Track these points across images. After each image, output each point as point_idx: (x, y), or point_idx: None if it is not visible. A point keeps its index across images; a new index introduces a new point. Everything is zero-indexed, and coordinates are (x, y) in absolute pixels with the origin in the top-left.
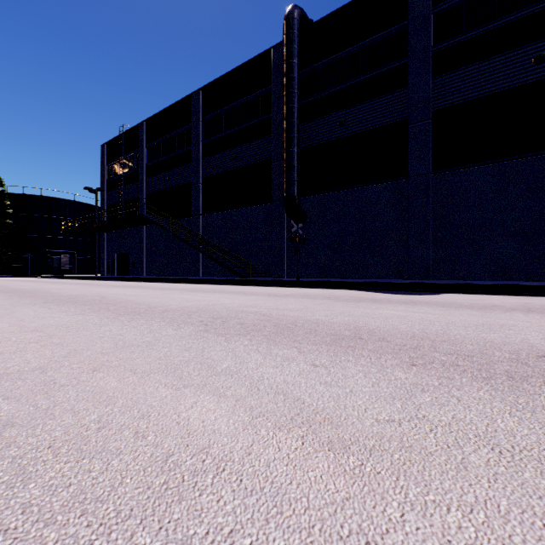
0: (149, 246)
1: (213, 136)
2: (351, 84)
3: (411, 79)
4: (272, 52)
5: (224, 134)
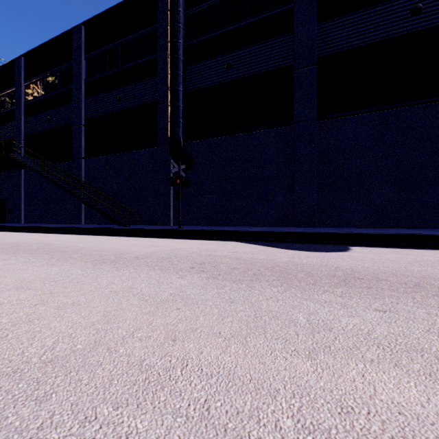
0: (27, 191)
1: (96, 75)
2: (237, 27)
3: (297, 23)
4: None
5: (108, 74)
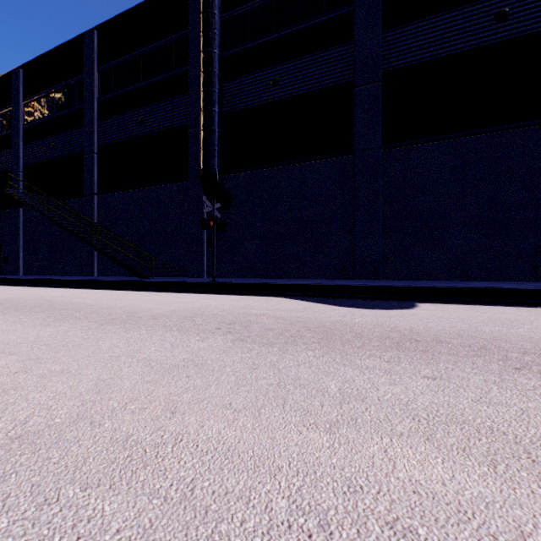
0: (27, 235)
1: (113, 92)
2: (286, 34)
3: (358, 30)
4: None
5: (127, 90)
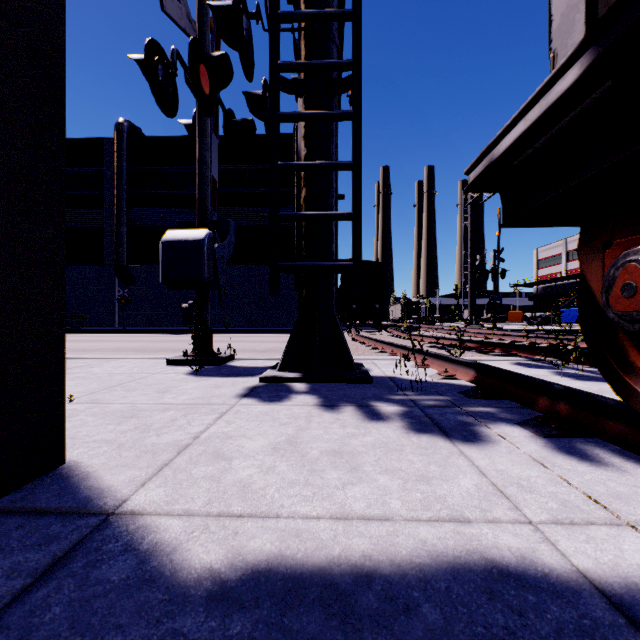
0: None
1: None
2: (169, 192)
3: None
4: (105, 142)
5: None
